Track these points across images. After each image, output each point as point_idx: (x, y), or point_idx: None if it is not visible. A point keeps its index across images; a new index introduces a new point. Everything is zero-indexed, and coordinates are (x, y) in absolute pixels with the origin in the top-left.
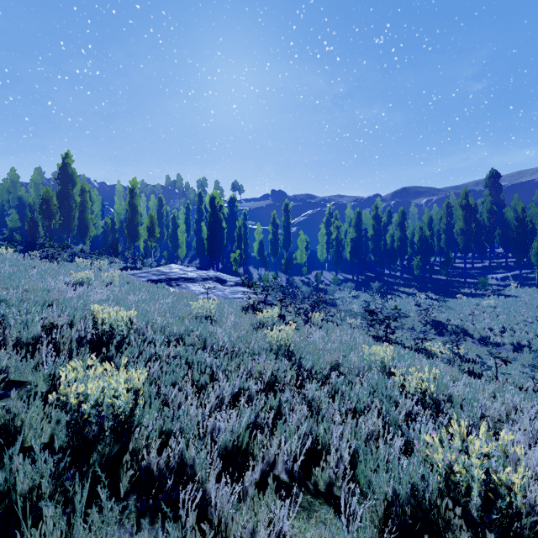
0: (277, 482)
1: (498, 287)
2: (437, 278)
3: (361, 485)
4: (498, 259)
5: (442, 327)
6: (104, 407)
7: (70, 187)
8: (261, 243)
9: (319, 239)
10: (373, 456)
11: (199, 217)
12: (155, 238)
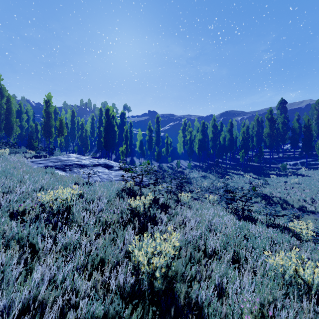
0: None
1: (292, 170)
2: (252, 164)
3: None
4: (286, 152)
5: (269, 199)
6: None
7: None
8: (141, 141)
9: (178, 139)
10: None
11: (100, 124)
12: (63, 135)
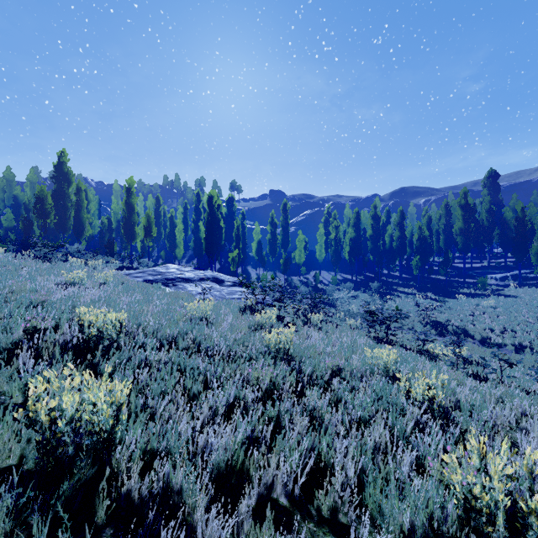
0: (276, 508)
1: (497, 287)
2: (436, 278)
3: (370, 510)
4: (496, 259)
5: (442, 328)
6: (82, 423)
7: (65, 185)
8: (260, 243)
9: (318, 238)
10: (381, 474)
11: (197, 216)
12: (151, 237)
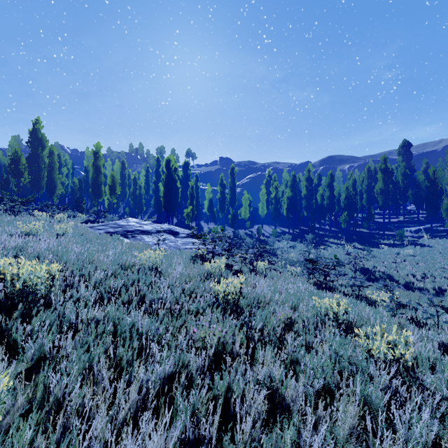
0: None
1: (412, 239)
2: (360, 231)
3: None
4: (410, 215)
5: (370, 273)
6: None
7: (39, 149)
8: (211, 201)
9: (260, 197)
10: None
11: (157, 178)
12: (116, 195)
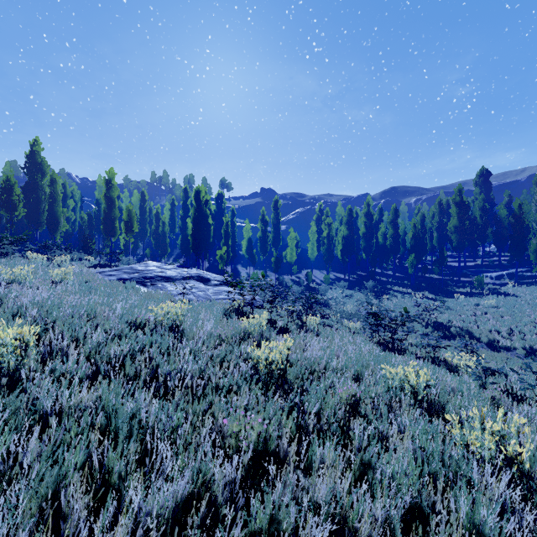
0: None
1: (493, 286)
2: (430, 277)
3: None
4: (489, 257)
5: (445, 329)
6: None
7: (39, 177)
8: (250, 240)
9: (310, 237)
10: None
11: (185, 213)
12: (133, 233)
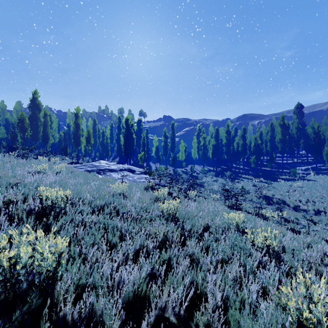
0: (167, 324)
1: (302, 175)
2: (265, 169)
3: (232, 325)
4: (302, 157)
5: (270, 199)
6: (35, 266)
7: (37, 112)
8: (157, 147)
9: (193, 145)
10: (238, 298)
11: (119, 131)
12: (90, 144)
